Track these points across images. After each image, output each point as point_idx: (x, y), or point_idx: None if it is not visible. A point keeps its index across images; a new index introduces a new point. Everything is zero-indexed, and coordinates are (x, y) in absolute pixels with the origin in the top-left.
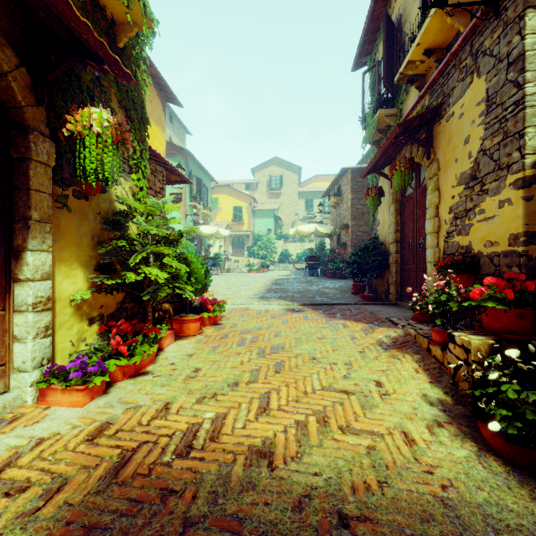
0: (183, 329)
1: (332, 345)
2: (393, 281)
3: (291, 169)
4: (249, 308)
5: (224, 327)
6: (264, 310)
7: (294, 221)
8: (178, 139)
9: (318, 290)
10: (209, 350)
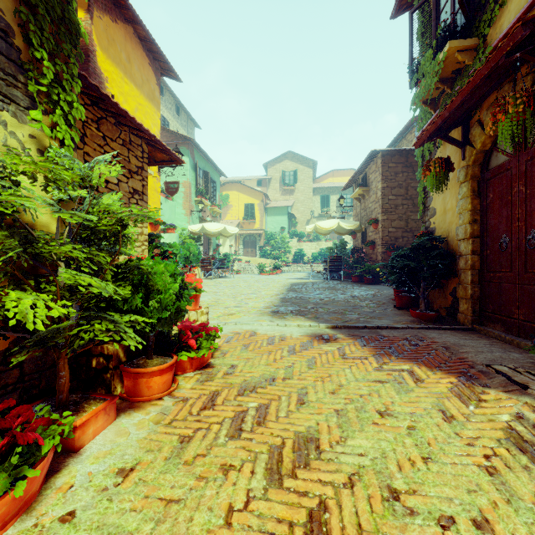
0: (139, 388)
1: (414, 439)
2: (466, 295)
3: (306, 164)
4: (258, 332)
5: (215, 373)
6: (278, 336)
7: (309, 219)
8: (186, 132)
9: (347, 300)
10: (171, 451)
